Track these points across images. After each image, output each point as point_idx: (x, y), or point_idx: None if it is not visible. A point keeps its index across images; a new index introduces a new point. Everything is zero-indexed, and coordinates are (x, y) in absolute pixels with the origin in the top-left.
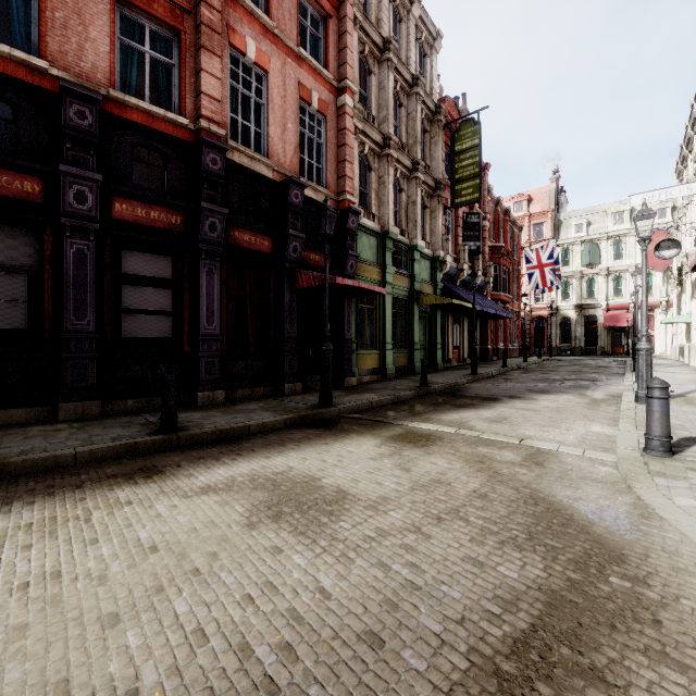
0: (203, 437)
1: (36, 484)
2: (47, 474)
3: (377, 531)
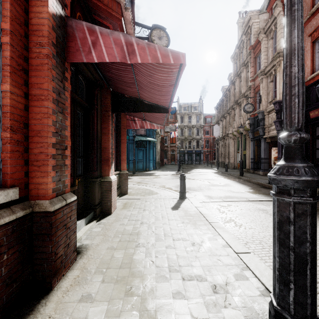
0: (266, 186)
1: (242, 182)
2: (248, 182)
3: (202, 185)
